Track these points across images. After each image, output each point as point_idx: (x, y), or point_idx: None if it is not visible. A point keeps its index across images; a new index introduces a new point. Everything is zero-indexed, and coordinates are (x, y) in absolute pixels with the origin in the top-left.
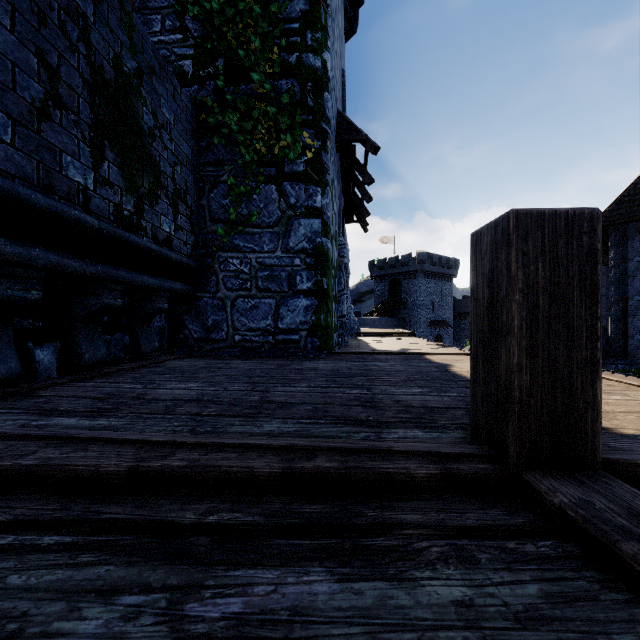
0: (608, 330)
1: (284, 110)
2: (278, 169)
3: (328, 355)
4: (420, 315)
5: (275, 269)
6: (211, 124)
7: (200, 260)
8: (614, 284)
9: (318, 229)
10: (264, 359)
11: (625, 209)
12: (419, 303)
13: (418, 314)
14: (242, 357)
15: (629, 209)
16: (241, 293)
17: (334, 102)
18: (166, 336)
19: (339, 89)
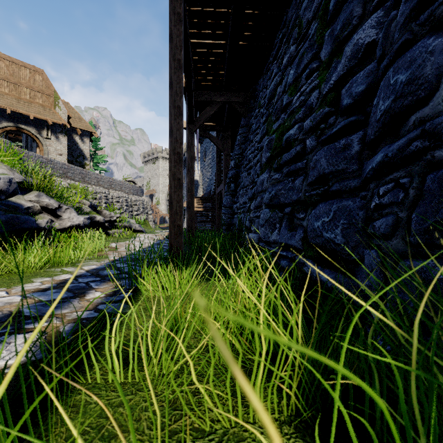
0: None
1: None
2: None
3: None
4: None
5: None
6: None
7: None
8: None
9: None
10: None
11: None
12: None
13: None
14: None
15: None
16: None
17: None
18: None
19: None
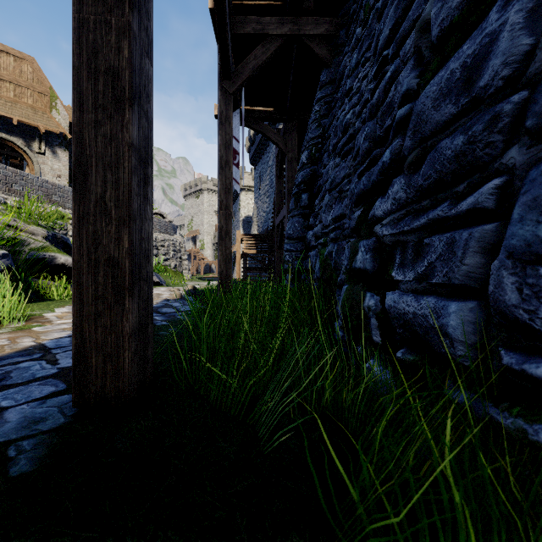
0: None
1: None
2: None
3: None
4: None
5: None
6: None
7: None
8: None
9: None
10: None
11: None
12: None
13: None
14: None
15: None
16: None
17: None
18: None
19: None
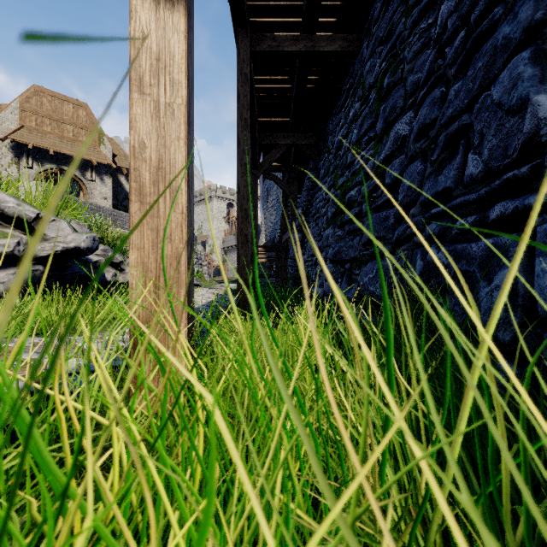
0: None
1: None
2: None
3: None
4: None
5: None
6: None
7: None
8: None
9: None
10: None
11: None
12: None
13: None
14: None
15: None
16: None
17: None
18: None
19: None
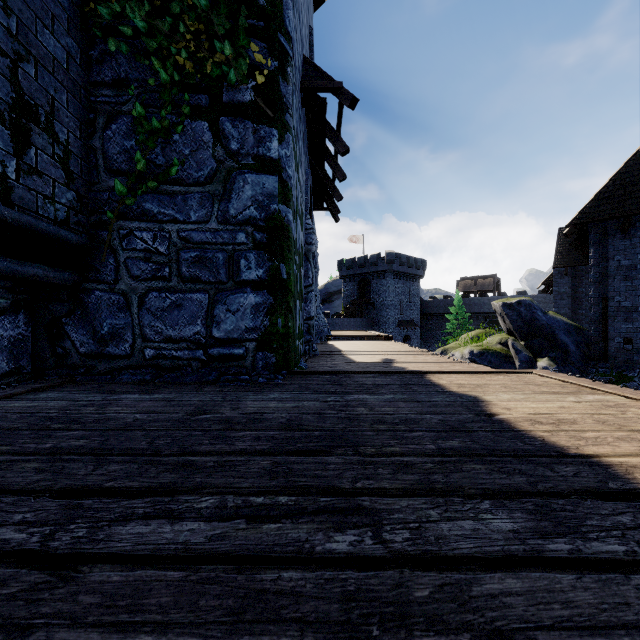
0: (586, 332)
1: (220, 4)
2: (212, 97)
3: (288, 377)
4: (389, 315)
5: (207, 248)
6: (104, 19)
7: (89, 232)
8: (594, 284)
9: (273, 191)
10: (182, 390)
11: (605, 206)
12: (388, 303)
13: (387, 314)
14: (150, 385)
15: (609, 206)
16: (154, 284)
17: (299, 35)
18: (30, 351)
19: (306, 41)
